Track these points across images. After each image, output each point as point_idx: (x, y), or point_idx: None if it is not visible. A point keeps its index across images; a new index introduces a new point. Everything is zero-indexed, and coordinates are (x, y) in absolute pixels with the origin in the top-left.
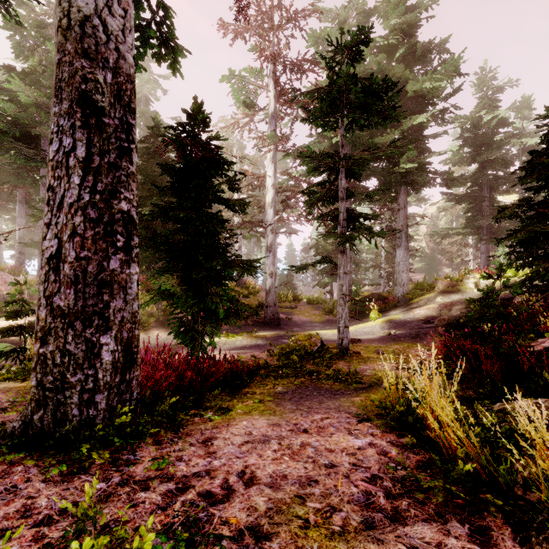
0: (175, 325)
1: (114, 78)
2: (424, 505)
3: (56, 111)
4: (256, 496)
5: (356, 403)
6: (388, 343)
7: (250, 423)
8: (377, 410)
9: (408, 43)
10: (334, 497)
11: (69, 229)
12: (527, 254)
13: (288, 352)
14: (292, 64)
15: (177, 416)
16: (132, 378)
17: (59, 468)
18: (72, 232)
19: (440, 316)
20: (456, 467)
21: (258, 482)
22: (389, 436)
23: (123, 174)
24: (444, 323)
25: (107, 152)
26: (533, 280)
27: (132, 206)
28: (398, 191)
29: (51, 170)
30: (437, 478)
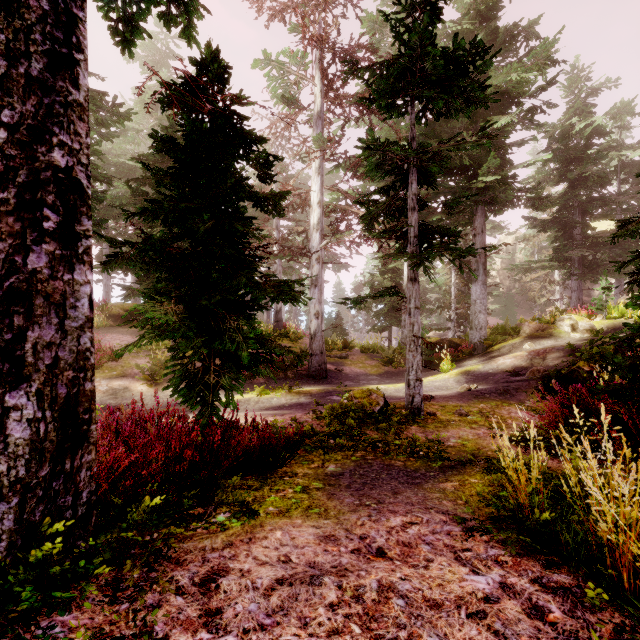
0: (175, 376)
1: None
2: None
3: None
4: None
5: (449, 494)
6: (470, 401)
7: (288, 536)
8: (485, 507)
9: (488, 27)
10: None
11: None
12: None
13: (341, 414)
14: (343, 51)
15: (164, 528)
16: (79, 467)
17: None
18: None
19: (532, 367)
20: None
21: None
22: (528, 565)
23: (57, 101)
24: (539, 376)
25: (24, 55)
26: None
27: (78, 162)
28: (474, 212)
29: None
30: None
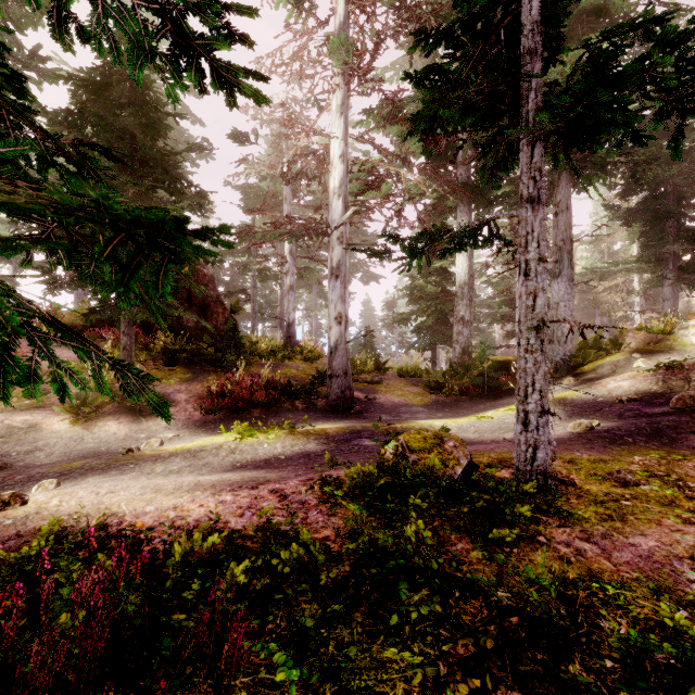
0: None
1: None
2: None
3: None
4: None
5: None
6: (609, 451)
7: None
8: None
9: None
10: None
11: None
12: None
13: (385, 491)
14: None
15: None
16: None
17: None
18: None
19: (672, 392)
20: None
21: None
22: None
23: None
24: None
25: None
26: None
27: None
28: (555, 183)
29: None
30: None
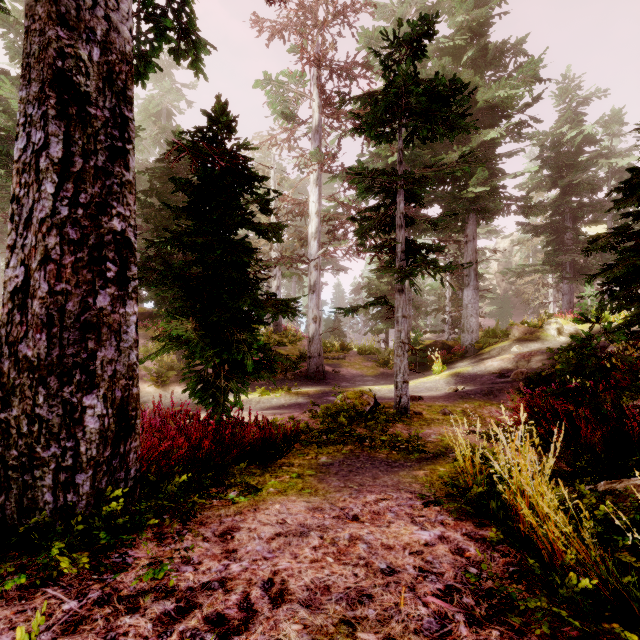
0: (191, 380)
1: (103, 55)
2: (522, 637)
3: (22, 95)
4: (287, 622)
5: (419, 479)
6: (455, 401)
7: (285, 507)
8: (446, 488)
9: (478, 44)
10: (396, 624)
11: (40, 253)
12: (624, 293)
13: (335, 413)
14: (339, 68)
15: (190, 499)
16: (129, 451)
17: (15, 580)
18: (43, 257)
19: (517, 369)
20: (567, 583)
21: (290, 598)
22: (465, 525)
23: (115, 183)
24: (522, 377)
25: (94, 152)
26: (633, 325)
27: (128, 225)
28: (466, 220)
29: (15, 174)
30: (537, 594)
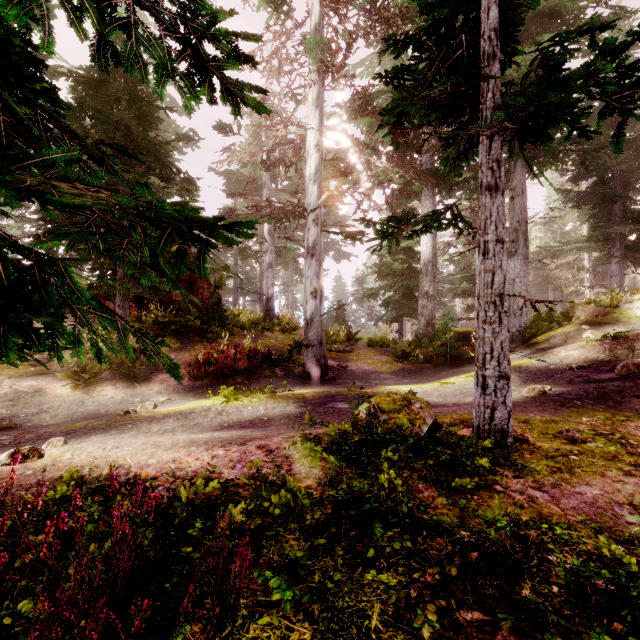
0: None
1: None
2: None
3: None
4: None
5: None
6: (560, 412)
7: None
8: None
9: None
10: None
11: None
12: None
13: (359, 446)
14: None
15: None
16: None
17: None
18: None
19: (618, 360)
20: None
21: None
22: None
23: None
24: None
25: None
26: None
27: None
28: (511, 169)
29: None
30: None
